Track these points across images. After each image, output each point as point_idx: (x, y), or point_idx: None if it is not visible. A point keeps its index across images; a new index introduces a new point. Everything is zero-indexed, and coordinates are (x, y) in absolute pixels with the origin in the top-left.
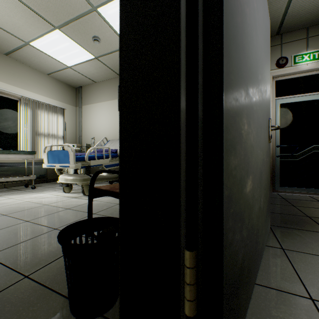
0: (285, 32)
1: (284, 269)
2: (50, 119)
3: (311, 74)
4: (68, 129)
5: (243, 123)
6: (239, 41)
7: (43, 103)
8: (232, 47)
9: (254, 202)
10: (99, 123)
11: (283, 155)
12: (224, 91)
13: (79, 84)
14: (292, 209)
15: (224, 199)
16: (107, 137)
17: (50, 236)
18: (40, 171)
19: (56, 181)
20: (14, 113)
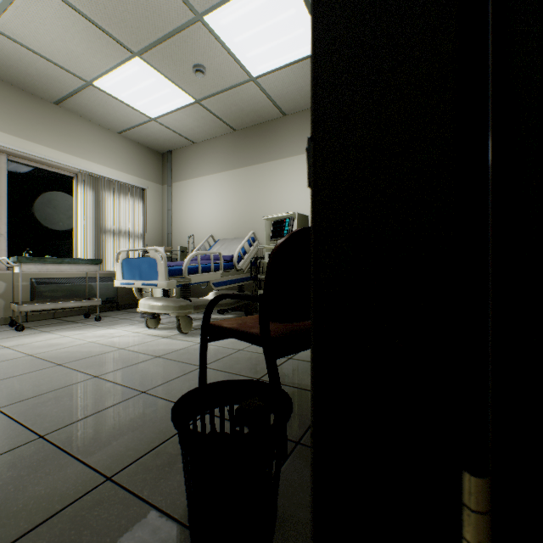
0: None
1: None
2: (122, 206)
3: None
4: (149, 223)
5: None
6: None
7: (111, 181)
8: None
9: None
10: (200, 211)
11: None
12: None
13: (167, 148)
14: None
15: None
16: (213, 234)
17: (136, 405)
18: (107, 292)
19: (131, 308)
20: (68, 198)
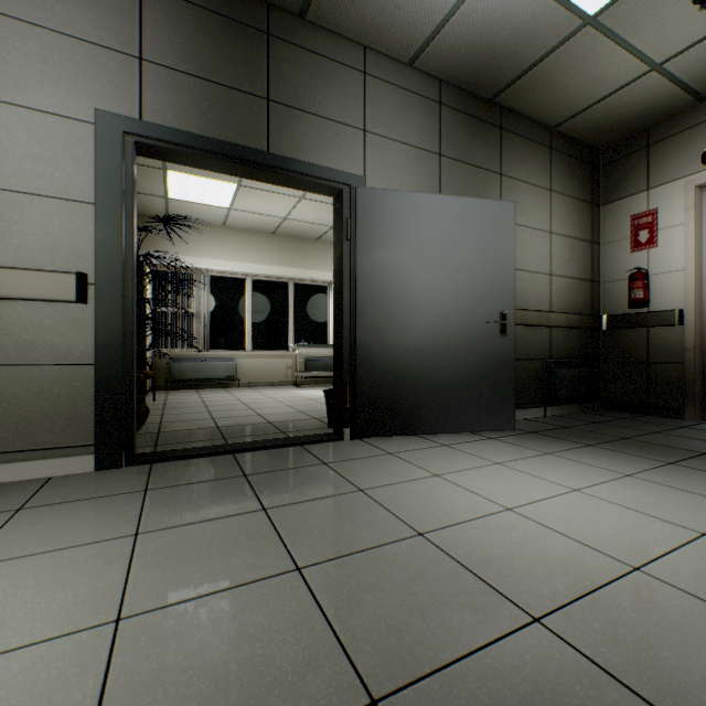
0: None
1: (460, 440)
2: None
3: None
4: None
5: (389, 336)
6: (379, 300)
7: None
8: (368, 308)
9: (418, 382)
10: None
11: None
12: (358, 329)
13: None
14: (634, 433)
15: (358, 368)
16: None
17: None
18: None
19: None
20: (324, 301)
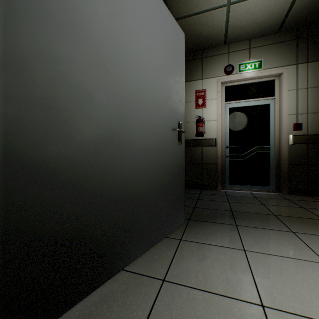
0: (232, 42)
1: (164, 257)
2: None
3: (254, 81)
4: None
5: (78, 127)
6: (58, 56)
7: None
8: (33, 61)
9: (119, 197)
10: None
11: (231, 156)
12: (3, 100)
13: None
14: (224, 204)
15: (3, 193)
16: None
17: None
18: None
19: None
20: None
